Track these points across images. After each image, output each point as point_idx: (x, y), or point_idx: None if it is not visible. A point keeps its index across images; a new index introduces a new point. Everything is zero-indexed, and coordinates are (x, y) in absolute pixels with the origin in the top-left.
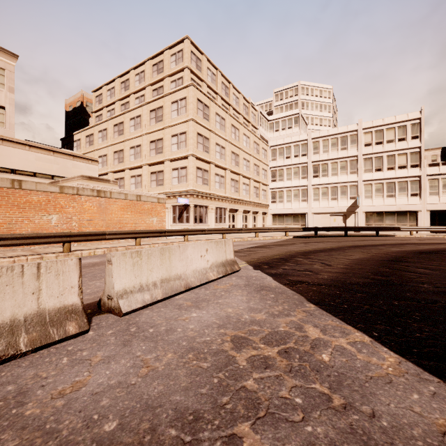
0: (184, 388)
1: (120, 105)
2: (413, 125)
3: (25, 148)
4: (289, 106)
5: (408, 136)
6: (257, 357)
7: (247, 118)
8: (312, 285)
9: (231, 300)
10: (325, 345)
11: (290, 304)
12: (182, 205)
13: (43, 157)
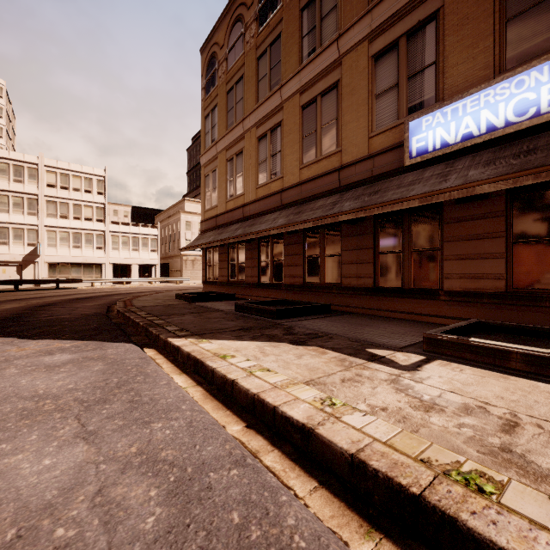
0: None
1: None
2: (99, 181)
3: None
4: None
5: (95, 191)
6: None
7: None
8: None
9: None
10: None
11: None
12: None
13: None
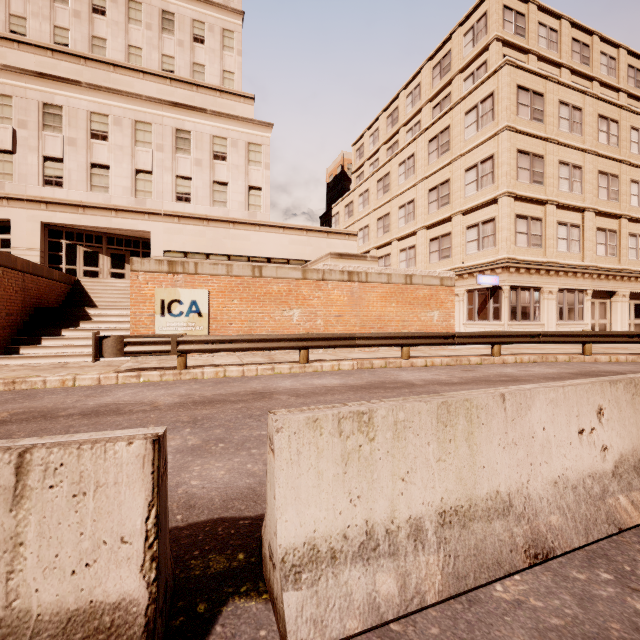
0: None
1: (386, 150)
2: None
3: (279, 232)
4: None
5: None
6: None
7: (639, 94)
8: None
9: None
10: None
11: None
12: (485, 289)
13: (296, 240)
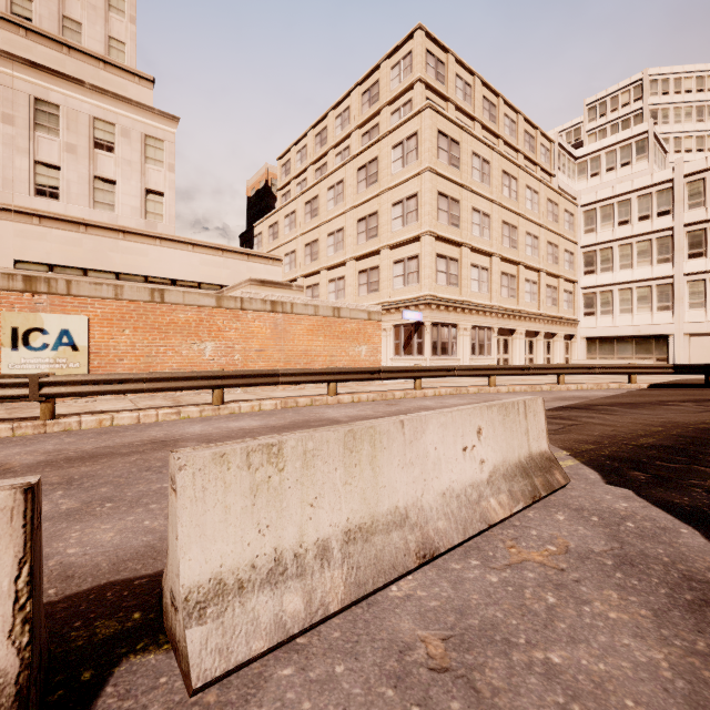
0: None
1: (315, 171)
2: None
3: (187, 249)
4: (621, 126)
5: None
6: None
7: (533, 158)
8: None
9: (606, 665)
10: None
11: None
12: (410, 324)
13: (210, 260)
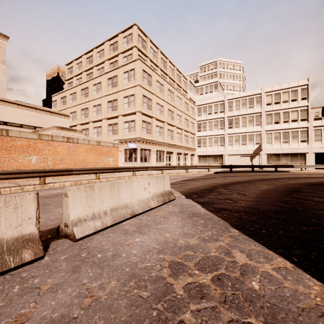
0: (124, 323)
1: (86, 75)
2: (302, 90)
3: (14, 106)
4: (210, 76)
5: (299, 98)
6: (193, 284)
7: (180, 85)
8: (233, 212)
9: (169, 226)
10: (253, 272)
11: (218, 230)
12: (131, 149)
13: (28, 113)
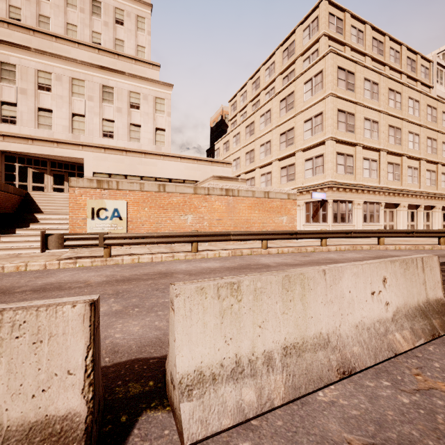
0: None
1: (251, 106)
2: None
3: (177, 160)
4: None
5: None
6: None
7: (414, 76)
8: None
9: None
10: None
11: None
12: (317, 202)
13: (189, 166)
